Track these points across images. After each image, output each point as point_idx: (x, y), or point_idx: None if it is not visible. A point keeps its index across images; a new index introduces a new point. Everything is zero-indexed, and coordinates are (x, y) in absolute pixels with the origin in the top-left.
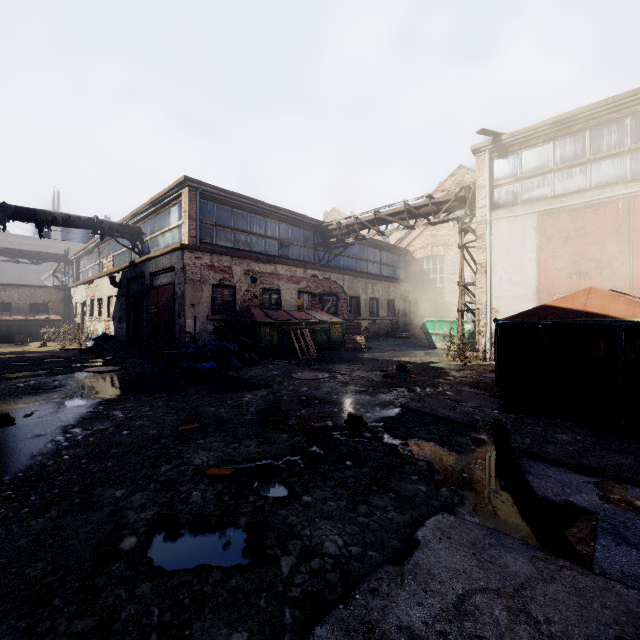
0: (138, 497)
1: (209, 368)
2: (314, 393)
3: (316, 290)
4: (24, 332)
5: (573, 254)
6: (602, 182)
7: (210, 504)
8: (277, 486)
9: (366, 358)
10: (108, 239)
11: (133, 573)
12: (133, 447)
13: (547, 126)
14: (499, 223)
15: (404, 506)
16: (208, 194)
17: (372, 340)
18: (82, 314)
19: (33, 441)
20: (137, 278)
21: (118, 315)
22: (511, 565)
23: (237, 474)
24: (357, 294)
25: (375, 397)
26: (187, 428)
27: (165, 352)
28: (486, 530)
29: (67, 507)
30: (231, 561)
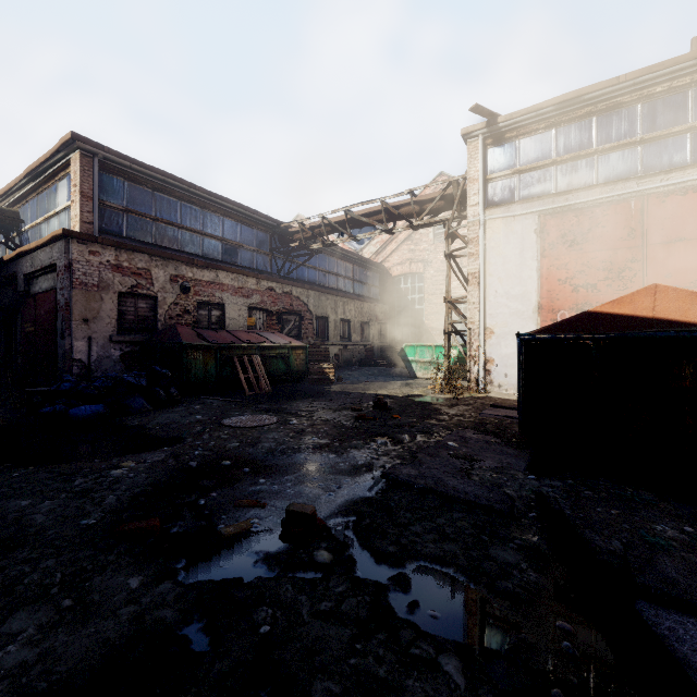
0: None
1: (90, 414)
2: (247, 452)
3: (273, 307)
4: None
5: (580, 262)
6: (611, 177)
7: None
8: None
9: (335, 392)
10: None
11: None
12: None
13: (550, 107)
14: (494, 224)
15: None
16: (114, 165)
17: (343, 369)
18: None
19: None
20: (8, 283)
21: None
22: None
23: None
24: (325, 314)
25: (343, 456)
26: None
27: (26, 390)
28: None
29: None
30: None
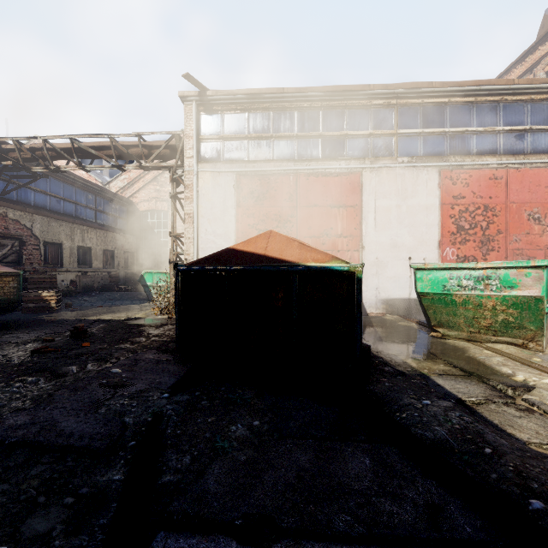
0: None
1: None
2: None
3: None
4: None
5: (262, 213)
6: (281, 157)
7: None
8: None
9: (49, 320)
10: None
11: None
12: None
13: (243, 95)
14: (205, 176)
15: None
16: None
17: (81, 295)
18: None
19: None
20: None
21: None
22: None
23: None
24: (58, 240)
25: None
26: None
27: None
28: None
29: None
30: None
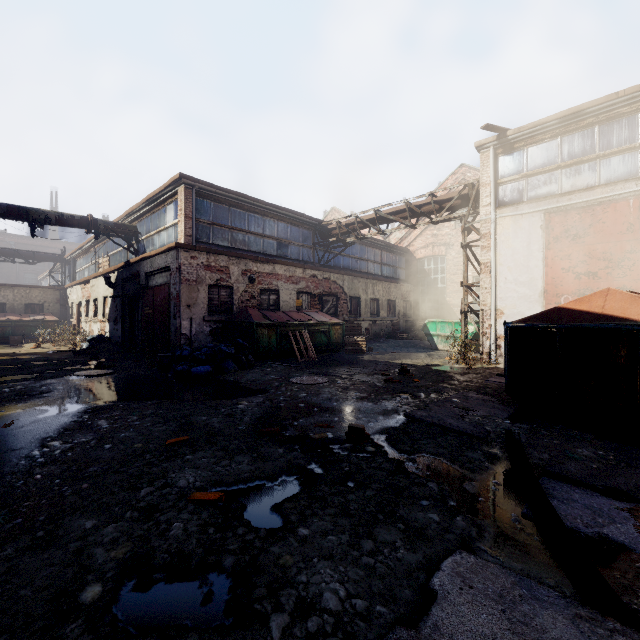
0: (110, 529)
1: (204, 372)
2: (313, 399)
3: (315, 290)
4: (19, 333)
5: (582, 253)
6: (612, 179)
7: (192, 538)
8: (270, 513)
9: (367, 360)
10: (104, 238)
11: (91, 638)
12: (114, 464)
13: (554, 121)
14: (504, 221)
15: (415, 541)
16: (204, 192)
17: (372, 341)
18: (78, 315)
19: (5, 457)
20: (132, 278)
21: (113, 316)
22: (550, 628)
23: (226, 498)
24: (357, 294)
25: (377, 404)
26: (175, 441)
27: (159, 355)
28: (514, 576)
29: (27, 543)
30: (212, 618)
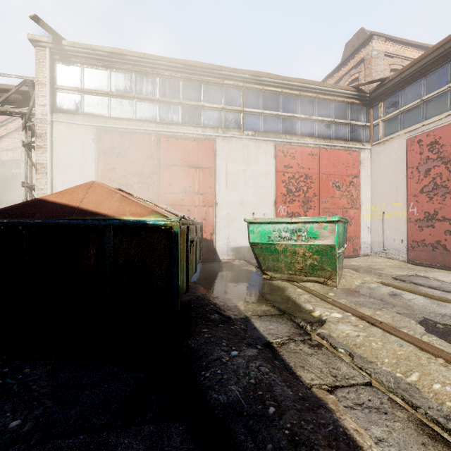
0: None
1: None
2: None
3: None
4: None
5: (123, 169)
6: (143, 117)
7: None
8: None
9: None
10: None
11: None
12: None
13: (104, 52)
14: (61, 126)
15: None
16: None
17: None
18: None
19: None
20: None
21: None
22: None
23: None
24: None
25: None
26: None
27: None
28: None
29: None
30: None
